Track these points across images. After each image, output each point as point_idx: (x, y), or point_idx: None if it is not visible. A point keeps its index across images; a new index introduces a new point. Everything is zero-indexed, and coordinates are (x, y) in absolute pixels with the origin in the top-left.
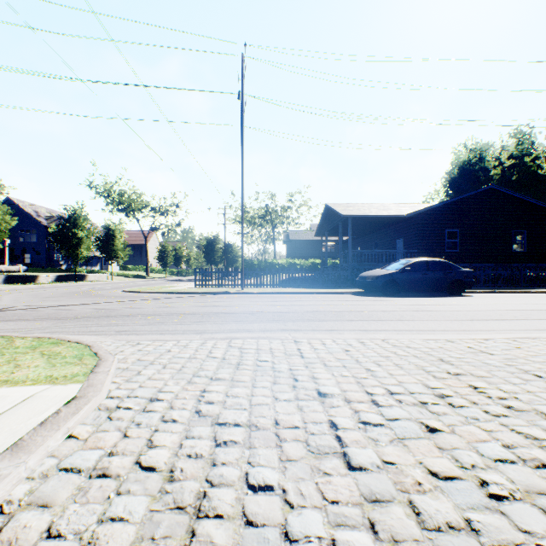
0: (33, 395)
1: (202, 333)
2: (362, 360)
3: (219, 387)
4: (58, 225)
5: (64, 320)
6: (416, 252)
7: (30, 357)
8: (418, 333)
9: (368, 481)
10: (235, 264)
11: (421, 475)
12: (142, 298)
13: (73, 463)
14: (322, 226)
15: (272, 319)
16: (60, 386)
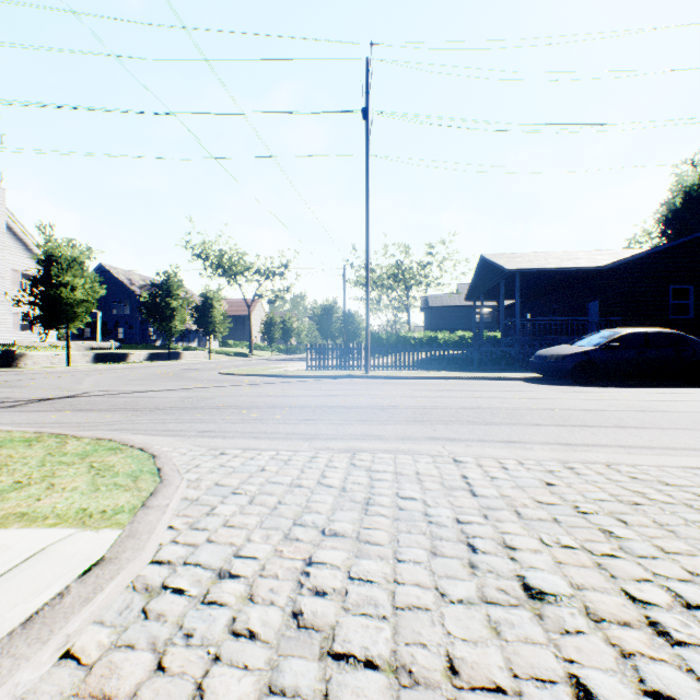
0: (44, 549)
1: (312, 440)
2: (585, 508)
3: (336, 555)
4: (150, 294)
5: (141, 411)
6: (621, 319)
7: (73, 471)
8: (666, 453)
9: None
10: (356, 338)
11: None
12: (240, 382)
13: None
14: (474, 286)
15: (413, 419)
16: (89, 533)
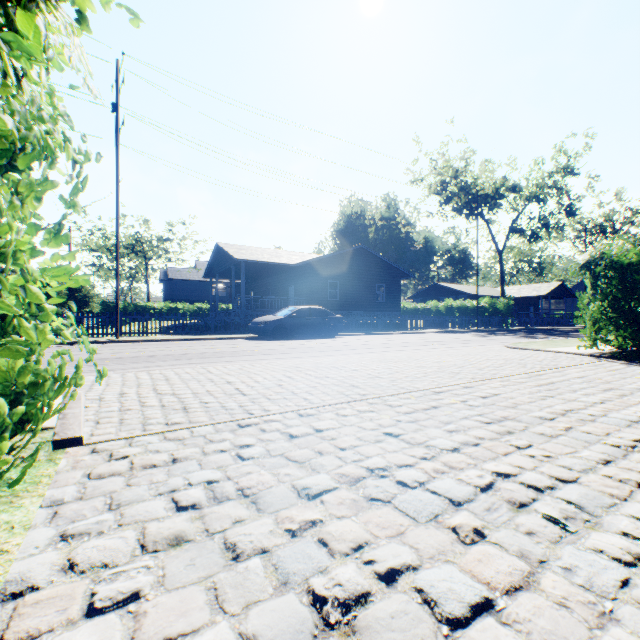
0: None
1: (114, 371)
2: (252, 371)
3: (165, 386)
4: None
5: None
6: (305, 299)
7: None
8: (291, 359)
9: (252, 396)
10: (86, 307)
11: (272, 393)
12: None
13: (106, 410)
14: (212, 267)
15: (175, 359)
16: None
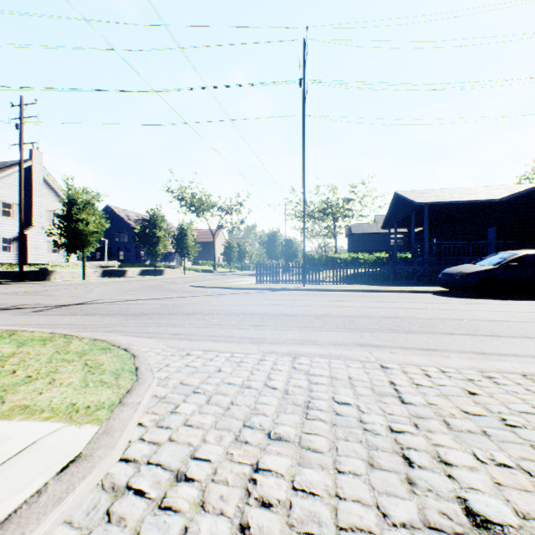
0: (35, 442)
1: (260, 344)
2: (512, 421)
3: (280, 462)
4: (141, 226)
5: (130, 316)
6: (516, 242)
7: (71, 367)
8: None
9: None
10: (294, 258)
11: None
12: (205, 293)
13: None
14: (389, 217)
15: (342, 326)
16: (73, 428)
